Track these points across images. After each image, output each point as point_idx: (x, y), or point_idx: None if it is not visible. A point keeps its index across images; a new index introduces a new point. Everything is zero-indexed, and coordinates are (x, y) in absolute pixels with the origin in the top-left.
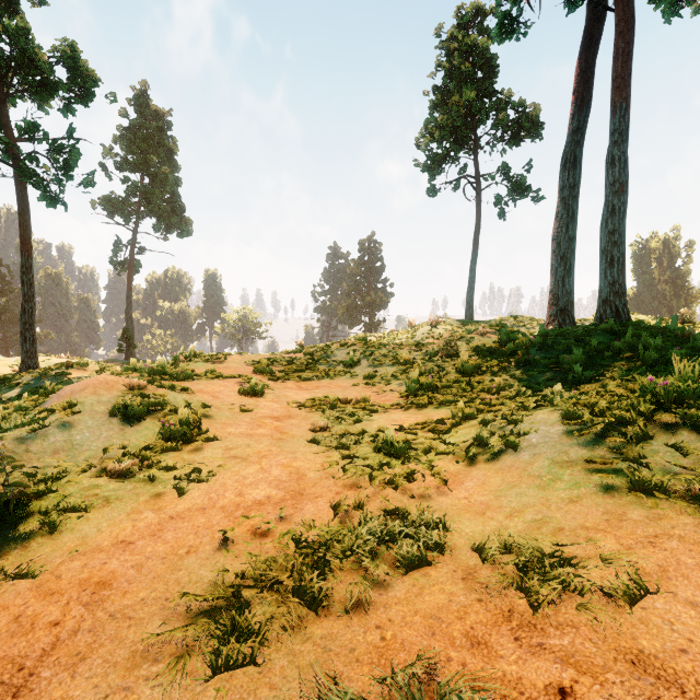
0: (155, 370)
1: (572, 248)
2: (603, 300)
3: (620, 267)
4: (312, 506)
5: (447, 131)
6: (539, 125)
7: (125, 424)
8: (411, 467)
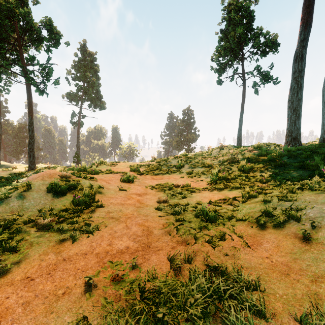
0: (81, 169)
1: (300, 105)
2: (324, 130)
3: None
4: (155, 258)
5: (228, 51)
6: (277, 44)
7: (54, 197)
8: (221, 229)
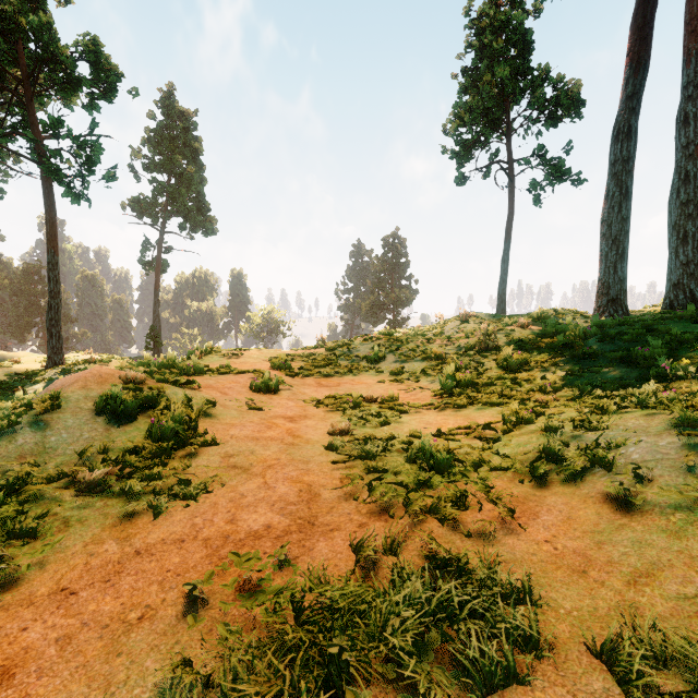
0: (165, 364)
1: (626, 230)
2: (673, 283)
3: (696, 244)
4: (325, 546)
5: (478, 114)
6: (580, 102)
7: (112, 424)
8: (459, 487)
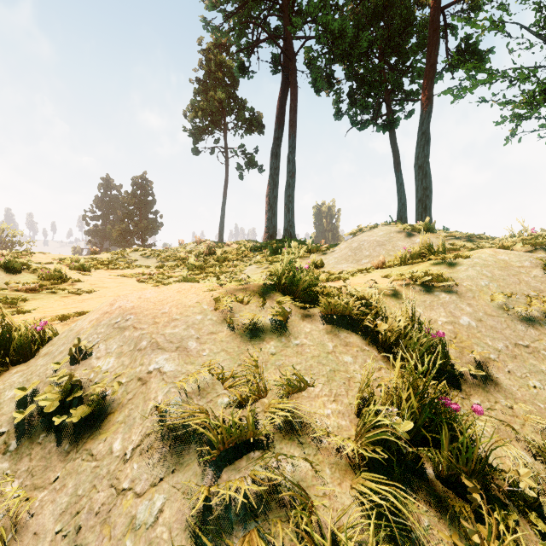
0: None
1: (276, 202)
2: (285, 229)
3: (292, 213)
4: None
5: (207, 114)
6: (262, 126)
7: (8, 273)
8: None
